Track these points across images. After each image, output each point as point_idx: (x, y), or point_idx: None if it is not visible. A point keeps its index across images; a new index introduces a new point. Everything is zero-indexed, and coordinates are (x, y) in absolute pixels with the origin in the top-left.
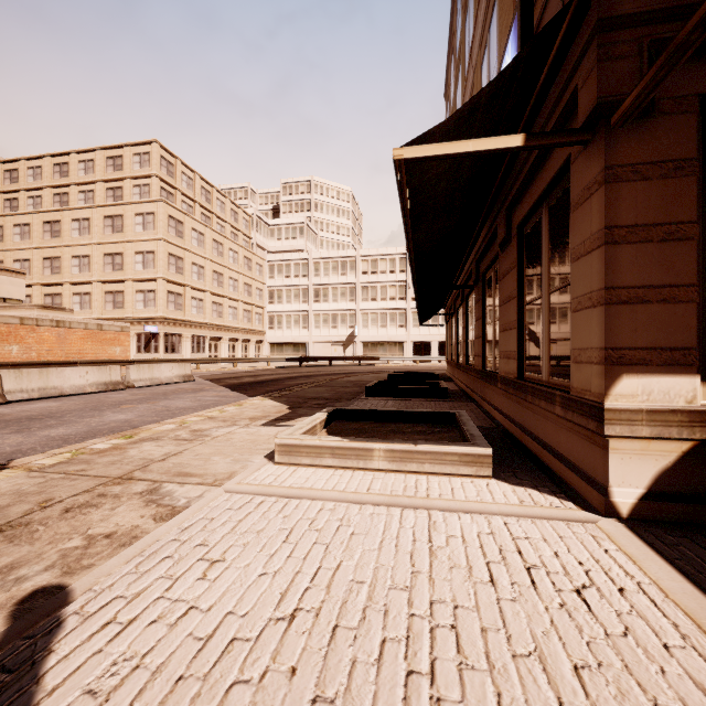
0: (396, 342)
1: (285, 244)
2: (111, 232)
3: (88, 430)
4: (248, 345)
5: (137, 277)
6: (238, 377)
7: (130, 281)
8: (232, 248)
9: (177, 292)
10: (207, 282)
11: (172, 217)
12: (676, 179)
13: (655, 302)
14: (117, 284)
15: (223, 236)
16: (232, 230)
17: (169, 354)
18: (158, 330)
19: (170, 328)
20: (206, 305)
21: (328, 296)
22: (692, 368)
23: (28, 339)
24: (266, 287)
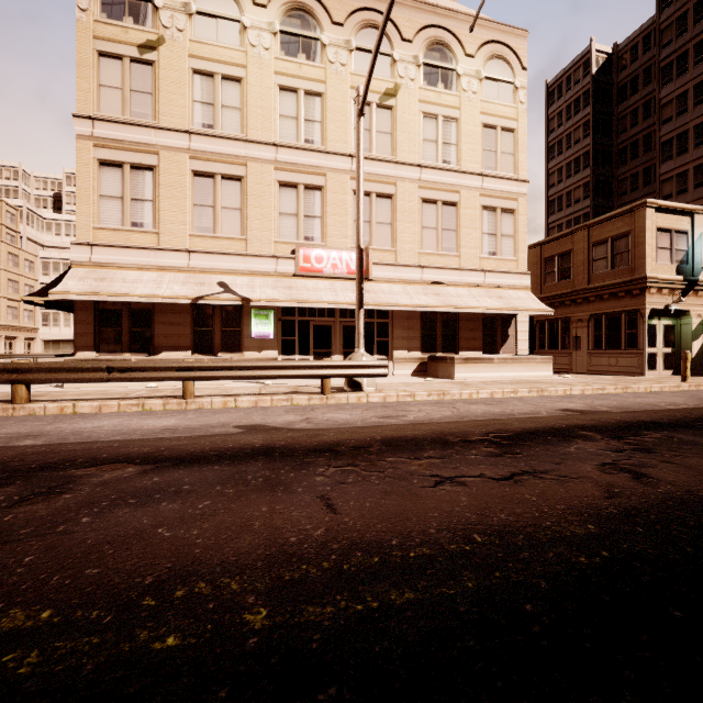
0: None
1: (65, 240)
2: None
3: None
4: (14, 342)
5: None
6: None
7: None
8: None
9: None
10: None
11: None
12: (90, 312)
13: (86, 337)
14: None
15: None
16: None
17: None
18: None
19: None
20: None
21: None
22: (93, 350)
23: None
24: (39, 283)
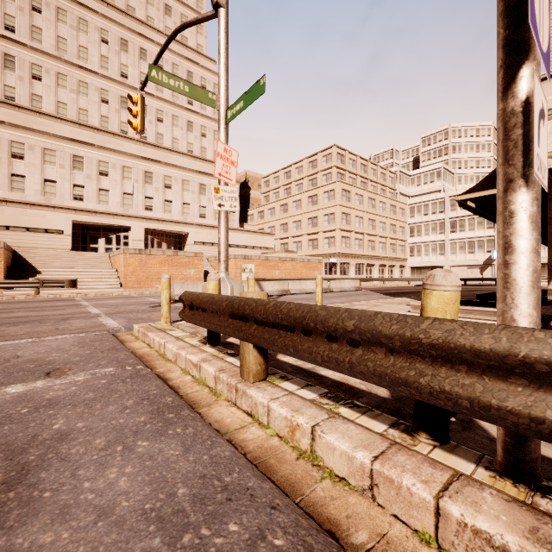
0: (544, 264)
1: (423, 188)
2: (311, 205)
3: (331, 303)
4: (393, 269)
5: (324, 230)
6: (388, 290)
7: (321, 232)
8: (381, 201)
9: (346, 236)
10: (365, 227)
11: (344, 190)
12: None
13: None
14: (314, 234)
15: (375, 194)
16: (381, 187)
17: (342, 275)
18: (336, 261)
19: (343, 259)
20: (364, 242)
21: (464, 226)
22: None
23: (281, 267)
24: (407, 225)
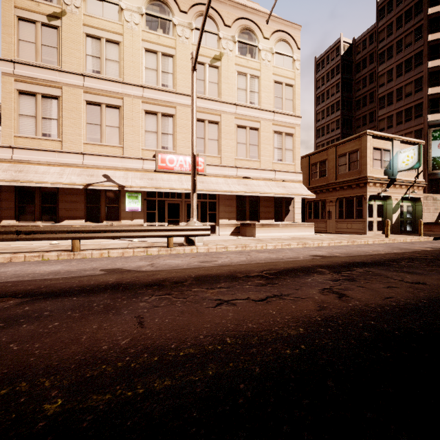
0: None
1: None
2: None
3: None
4: None
5: None
6: None
7: None
8: None
9: None
10: None
11: None
12: (12, 193)
13: (8, 210)
14: None
15: None
16: None
17: None
18: None
19: None
20: None
21: None
22: (14, 219)
23: None
24: None
